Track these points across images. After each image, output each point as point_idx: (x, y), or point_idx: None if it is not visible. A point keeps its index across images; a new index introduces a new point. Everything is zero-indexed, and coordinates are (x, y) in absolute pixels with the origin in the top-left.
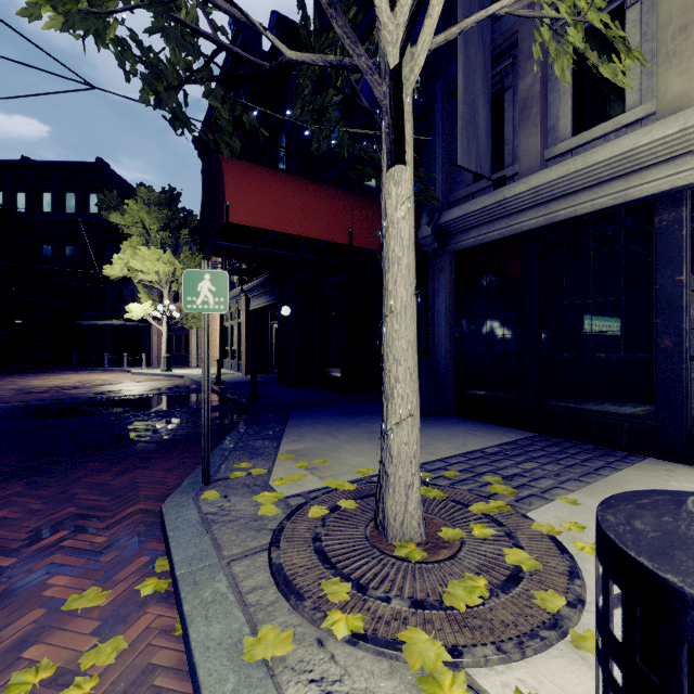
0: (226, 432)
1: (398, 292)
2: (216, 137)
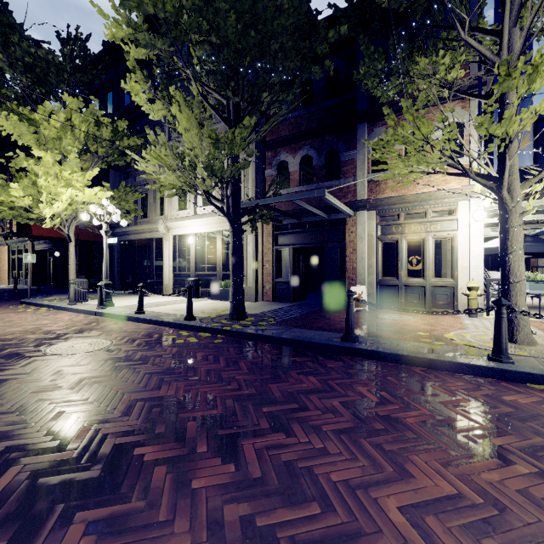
0: None
1: (71, 262)
2: None
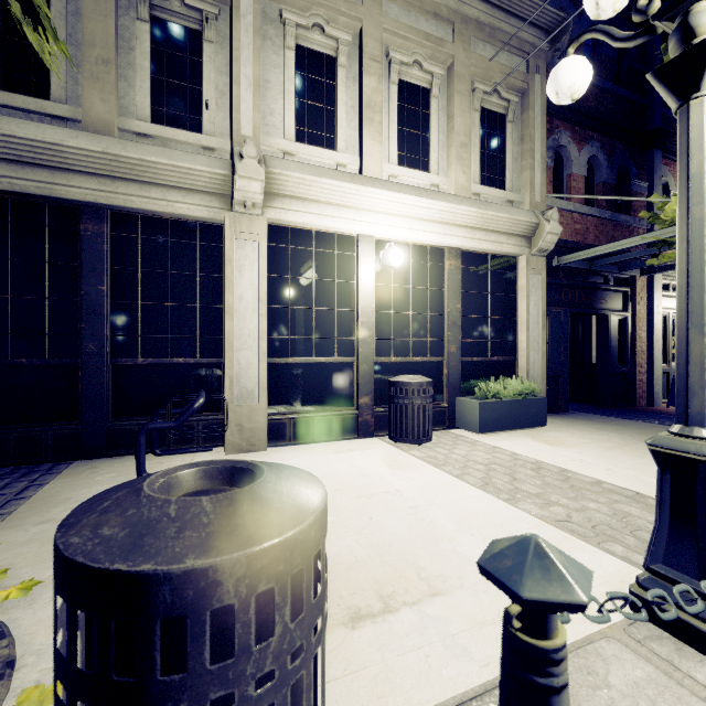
0: None
1: None
2: None
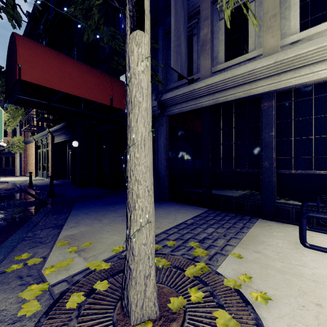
0: (24, 222)
1: (139, 128)
2: (1, 8)
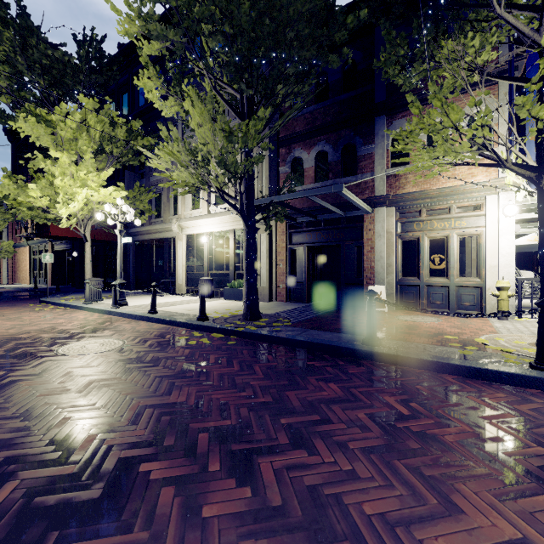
0: None
1: (87, 261)
2: None
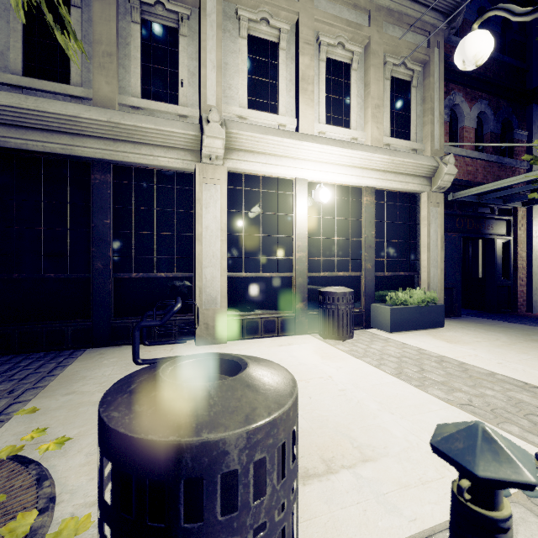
0: None
1: None
2: None
